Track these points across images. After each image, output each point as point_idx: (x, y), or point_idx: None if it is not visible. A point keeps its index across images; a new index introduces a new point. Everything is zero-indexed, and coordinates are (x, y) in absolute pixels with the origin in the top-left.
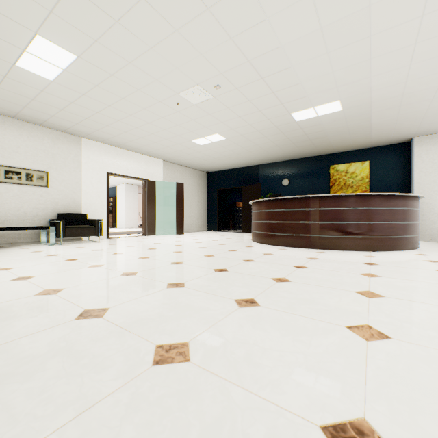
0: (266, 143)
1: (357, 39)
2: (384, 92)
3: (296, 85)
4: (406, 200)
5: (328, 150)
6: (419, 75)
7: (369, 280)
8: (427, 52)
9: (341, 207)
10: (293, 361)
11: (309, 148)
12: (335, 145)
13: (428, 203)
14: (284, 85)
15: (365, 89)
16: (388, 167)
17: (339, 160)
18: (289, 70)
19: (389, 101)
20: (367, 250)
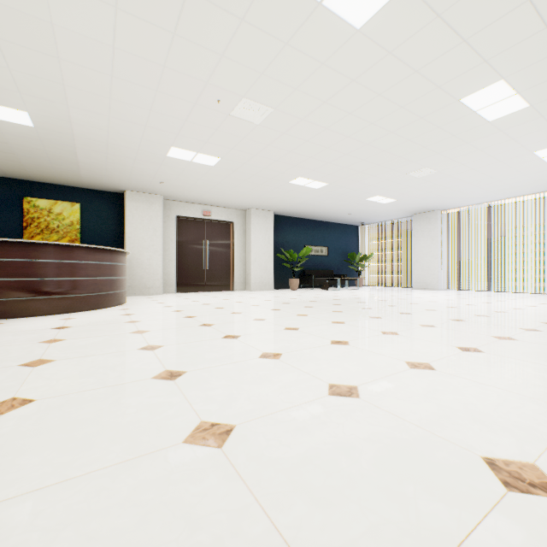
0: None
1: (43, 50)
2: (89, 131)
3: None
4: (113, 255)
5: (21, 175)
6: (121, 131)
7: (48, 347)
8: (123, 113)
9: (30, 258)
10: None
11: None
12: (31, 170)
13: (139, 259)
14: None
15: (64, 116)
16: (103, 215)
17: (40, 193)
18: None
19: (95, 143)
20: (69, 311)
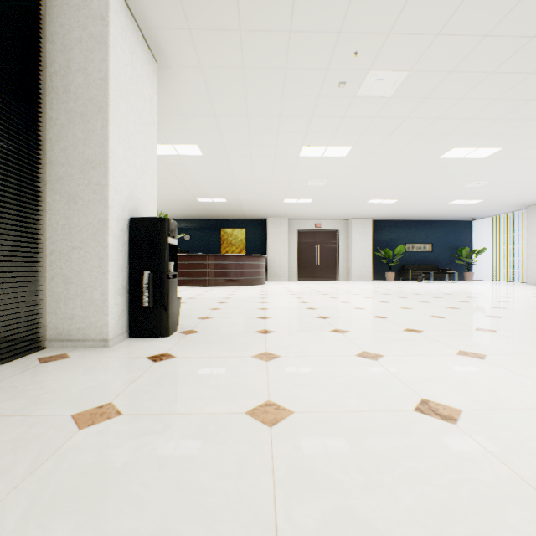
0: (175, 208)
1: (231, 184)
2: (247, 200)
3: (202, 190)
4: (258, 258)
5: (220, 217)
6: (260, 198)
7: (233, 293)
8: (260, 193)
9: (226, 261)
10: (211, 301)
11: (207, 215)
12: (224, 215)
13: (274, 259)
14: (195, 189)
15: (238, 197)
16: (256, 234)
17: (228, 225)
18: (199, 185)
19: (250, 203)
20: (239, 285)
